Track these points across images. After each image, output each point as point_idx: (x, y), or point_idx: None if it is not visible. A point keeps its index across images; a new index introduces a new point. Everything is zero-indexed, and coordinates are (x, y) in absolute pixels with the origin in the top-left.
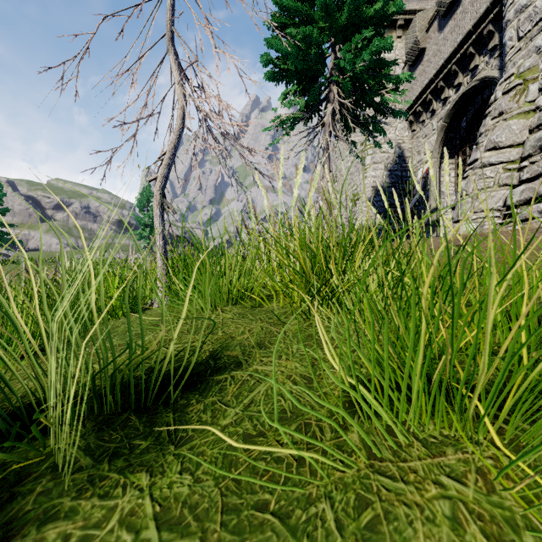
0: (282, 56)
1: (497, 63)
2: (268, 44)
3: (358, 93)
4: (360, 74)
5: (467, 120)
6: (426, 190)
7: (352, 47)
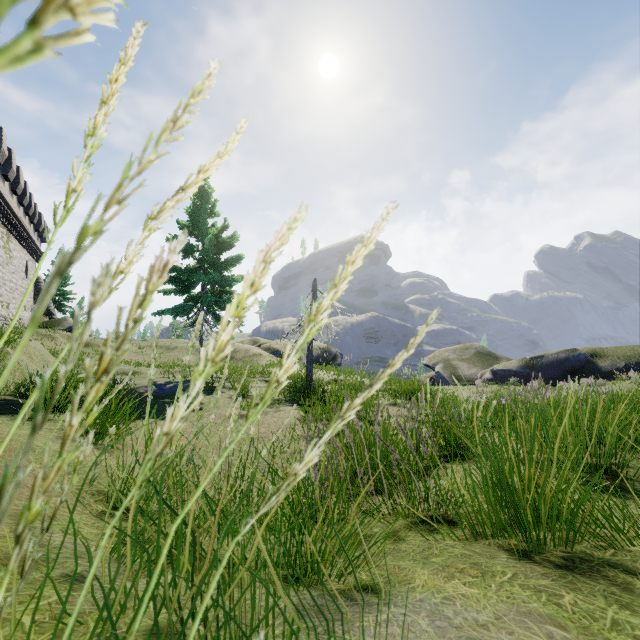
0: None
1: None
2: None
3: None
4: None
5: None
6: None
7: None
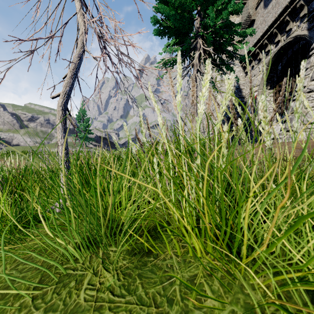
0: (165, 17)
1: (306, 25)
2: (156, 8)
3: (216, 44)
4: (219, 29)
5: (282, 65)
6: (254, 110)
7: (214, 10)
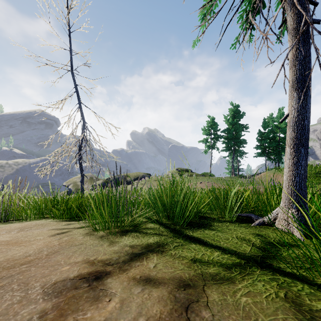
0: None
1: None
2: None
3: None
4: None
5: None
6: None
7: None
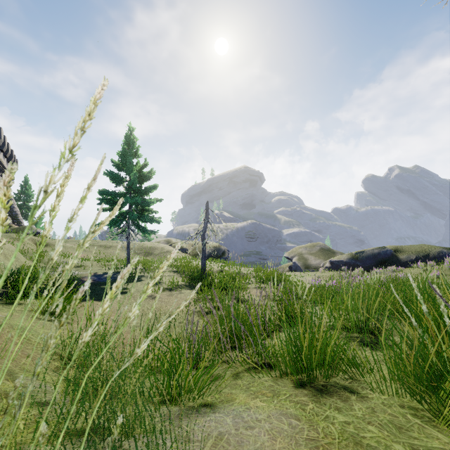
0: None
1: None
2: None
3: None
4: None
5: None
6: None
7: None
